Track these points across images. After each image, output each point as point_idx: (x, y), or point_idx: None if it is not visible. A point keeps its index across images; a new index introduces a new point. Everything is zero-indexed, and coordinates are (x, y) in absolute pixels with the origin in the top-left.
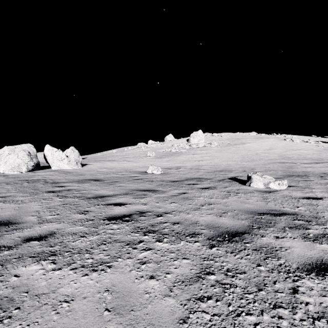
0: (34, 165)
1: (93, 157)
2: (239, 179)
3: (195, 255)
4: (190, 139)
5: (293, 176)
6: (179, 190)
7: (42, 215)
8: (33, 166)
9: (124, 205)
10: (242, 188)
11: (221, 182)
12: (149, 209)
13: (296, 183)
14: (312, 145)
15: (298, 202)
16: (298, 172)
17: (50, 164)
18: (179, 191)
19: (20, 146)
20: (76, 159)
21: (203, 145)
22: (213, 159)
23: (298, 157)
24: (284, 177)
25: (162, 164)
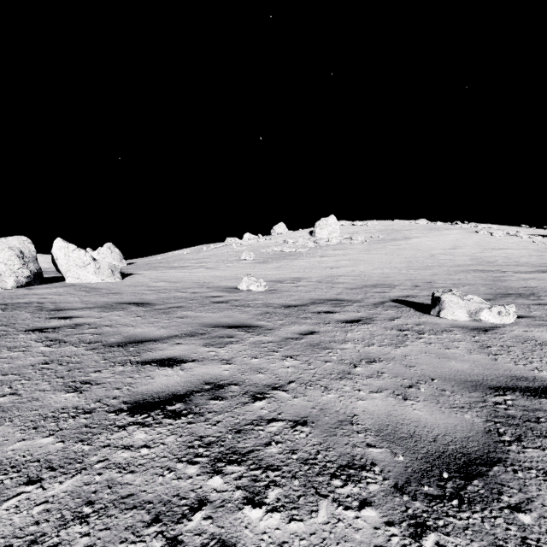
0: (31, 275)
1: (146, 262)
2: (411, 301)
3: None
4: (316, 230)
5: (511, 295)
6: (301, 325)
7: None
8: (28, 277)
9: (181, 364)
10: (425, 321)
11: (380, 308)
12: (236, 377)
13: (526, 310)
14: (526, 241)
15: None
16: (515, 289)
17: (63, 274)
18: (300, 329)
19: (5, 240)
20: (111, 265)
21: (337, 241)
22: (357, 265)
23: (505, 261)
24: (494, 297)
25: (267, 273)
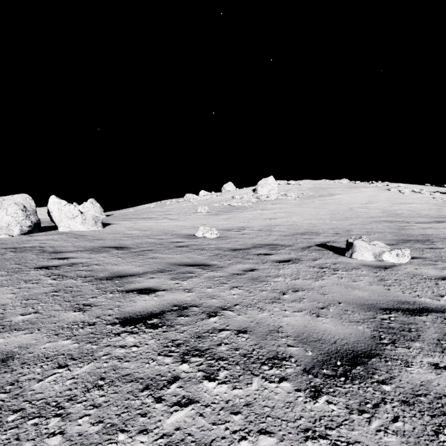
0: (32, 225)
1: (121, 214)
2: (331, 245)
3: (285, 421)
4: (258, 188)
5: (411, 241)
6: (244, 264)
7: (7, 314)
8: (29, 226)
9: (155, 292)
10: (341, 261)
11: (307, 251)
12: (196, 301)
13: (420, 253)
14: (427, 197)
15: (438, 287)
16: (415, 236)
17: (57, 224)
18: (244, 267)
19: (11, 197)
20: (94, 217)
21: (275, 197)
22: (290, 217)
23: (410, 213)
24: (397, 242)
25: (219, 223)
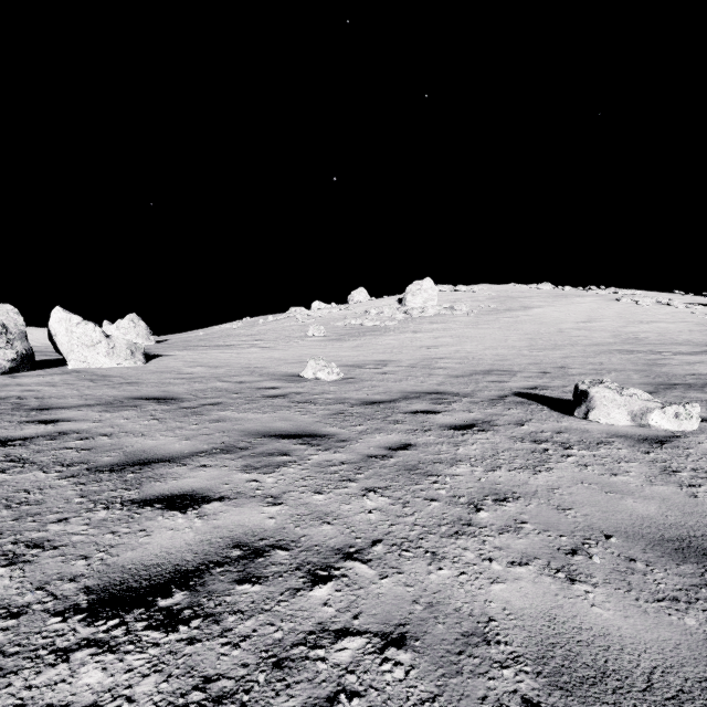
0: (17, 358)
1: (182, 339)
2: (542, 395)
3: None
4: (407, 297)
5: (678, 386)
6: (389, 434)
7: None
8: (13, 360)
9: (201, 505)
10: (569, 426)
11: (501, 406)
12: (286, 532)
13: None
14: (682, 311)
15: None
16: (681, 377)
17: (64, 356)
18: (388, 440)
19: None
20: (130, 343)
21: (435, 311)
22: (462, 344)
23: (659, 338)
24: (655, 389)
25: (342, 355)
